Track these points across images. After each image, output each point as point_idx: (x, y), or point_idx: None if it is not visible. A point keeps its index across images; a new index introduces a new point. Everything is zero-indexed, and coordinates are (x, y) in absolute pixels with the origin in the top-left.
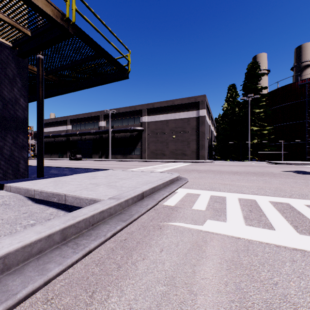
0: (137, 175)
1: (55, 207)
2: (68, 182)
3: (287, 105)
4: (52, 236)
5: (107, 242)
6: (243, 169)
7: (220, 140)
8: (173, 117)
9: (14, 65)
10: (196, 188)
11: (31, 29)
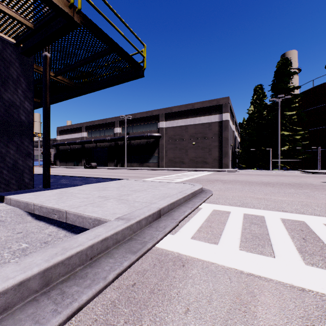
0: (153, 186)
1: (56, 224)
2: (74, 195)
3: (324, 106)
4: (25, 283)
5: (108, 289)
6: (275, 179)
7: (245, 146)
8: (192, 122)
9: (18, 64)
10: (223, 203)
11: (33, 21)
